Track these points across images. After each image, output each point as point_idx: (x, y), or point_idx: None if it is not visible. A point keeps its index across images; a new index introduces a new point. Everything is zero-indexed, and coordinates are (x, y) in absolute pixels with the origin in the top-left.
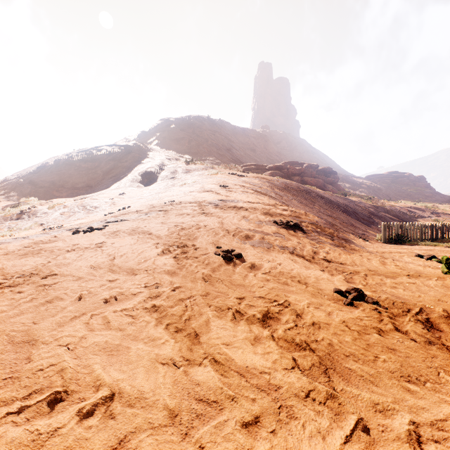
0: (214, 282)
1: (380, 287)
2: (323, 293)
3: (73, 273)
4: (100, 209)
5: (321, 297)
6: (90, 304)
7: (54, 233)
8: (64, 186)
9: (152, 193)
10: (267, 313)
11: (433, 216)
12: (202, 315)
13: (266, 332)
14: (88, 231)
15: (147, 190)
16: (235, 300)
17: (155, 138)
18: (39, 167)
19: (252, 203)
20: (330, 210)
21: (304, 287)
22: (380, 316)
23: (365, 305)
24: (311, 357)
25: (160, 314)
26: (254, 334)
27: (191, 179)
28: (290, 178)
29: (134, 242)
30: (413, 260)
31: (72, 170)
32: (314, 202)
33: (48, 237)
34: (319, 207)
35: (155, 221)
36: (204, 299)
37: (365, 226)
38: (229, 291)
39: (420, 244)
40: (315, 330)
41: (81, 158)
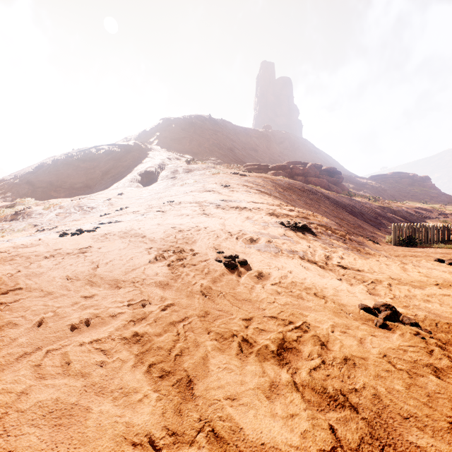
0: (214, 296)
1: (411, 300)
2: (347, 310)
3: (42, 287)
4: (97, 209)
5: (346, 315)
6: (51, 333)
7: (41, 235)
8: (62, 186)
9: (152, 193)
10: (283, 343)
11: (441, 217)
12: (198, 347)
13: (285, 376)
14: (77, 234)
15: (146, 190)
16: (241, 323)
17: (156, 138)
18: (37, 167)
19: (255, 203)
20: (337, 211)
21: (323, 302)
22: (427, 345)
23: (402, 328)
24: (355, 423)
25: (142, 347)
26: (269, 378)
27: (192, 179)
28: (293, 178)
29: (124, 247)
30: (434, 265)
31: (71, 170)
32: (320, 203)
33: (31, 240)
34: (325, 208)
35: (150, 223)
36: (202, 321)
37: (373, 227)
38: (233, 309)
39: (433, 246)
40: (350, 371)
41: (79, 158)
